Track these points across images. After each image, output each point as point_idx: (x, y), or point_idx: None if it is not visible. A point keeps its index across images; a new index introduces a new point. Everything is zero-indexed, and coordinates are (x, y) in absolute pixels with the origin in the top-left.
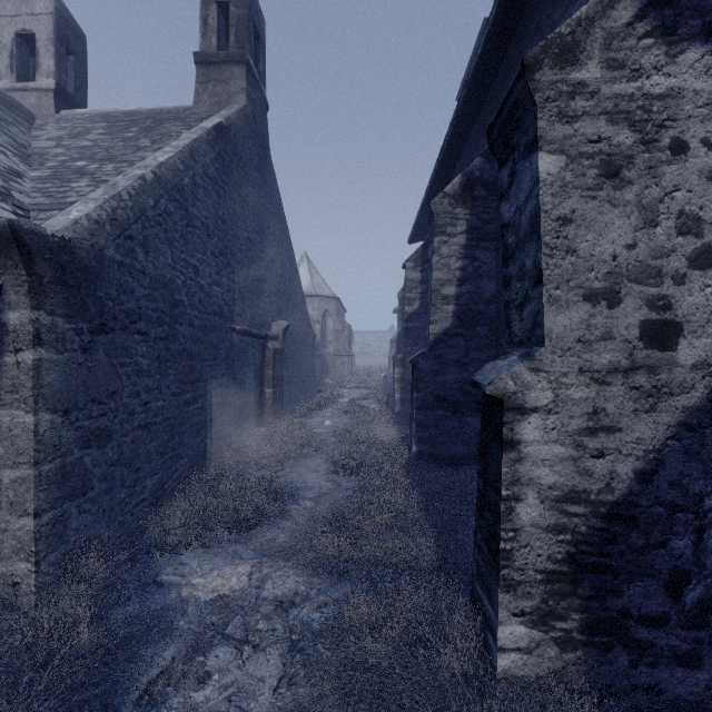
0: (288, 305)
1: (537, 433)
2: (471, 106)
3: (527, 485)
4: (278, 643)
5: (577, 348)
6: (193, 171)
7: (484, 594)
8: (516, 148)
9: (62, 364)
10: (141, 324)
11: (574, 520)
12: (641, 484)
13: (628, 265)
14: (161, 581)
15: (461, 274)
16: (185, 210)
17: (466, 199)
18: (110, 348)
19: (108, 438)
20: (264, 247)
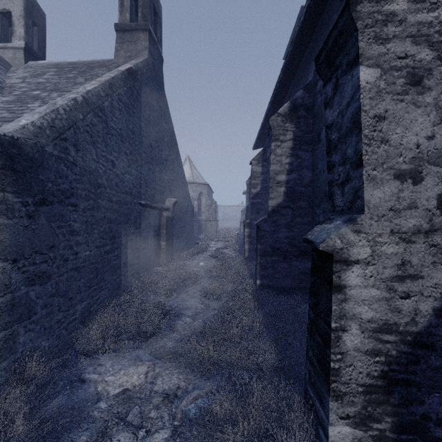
0: (176, 188)
1: (359, 279)
2: (295, 57)
3: (351, 319)
4: (164, 428)
5: (390, 215)
6: (111, 98)
7: (316, 398)
8: (339, 67)
9: (12, 226)
10: (73, 199)
11: (387, 345)
12: (438, 318)
13: (428, 151)
14: (84, 378)
15: (289, 167)
16: (105, 123)
17: (293, 117)
18: (50, 215)
19: (48, 278)
20: (160, 150)
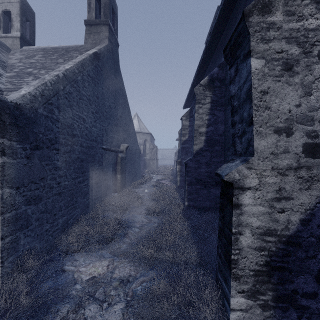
0: (128, 136)
1: (250, 200)
2: (212, 44)
3: (245, 226)
4: (120, 302)
5: (271, 157)
6: (82, 73)
7: (223, 280)
8: (238, 57)
9: (16, 164)
10: (57, 145)
11: (269, 244)
12: (303, 226)
13: (296, 115)
14: (65, 269)
15: (208, 122)
16: (78, 92)
17: (210, 87)
18: (41, 157)
19: (40, 200)
20: (117, 110)
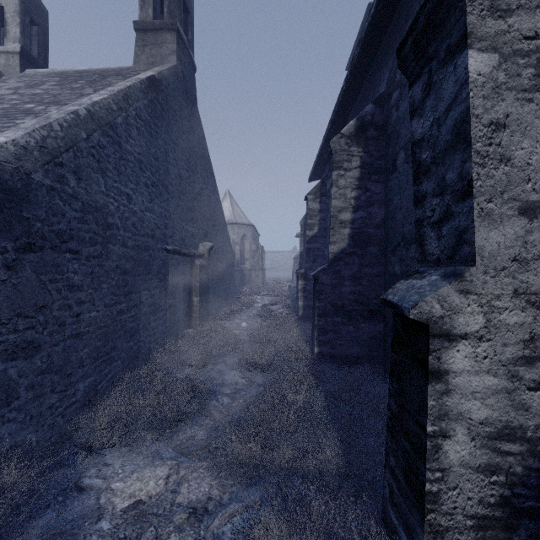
0: (213, 230)
1: (467, 362)
2: (363, 62)
3: (456, 420)
4: None
5: (513, 268)
6: (126, 113)
7: (401, 528)
8: (434, 57)
9: None
10: (73, 243)
11: (509, 459)
12: None
13: None
14: (83, 485)
15: (355, 202)
16: (118, 145)
17: (360, 139)
18: (38, 266)
19: (36, 349)
20: (192, 182)
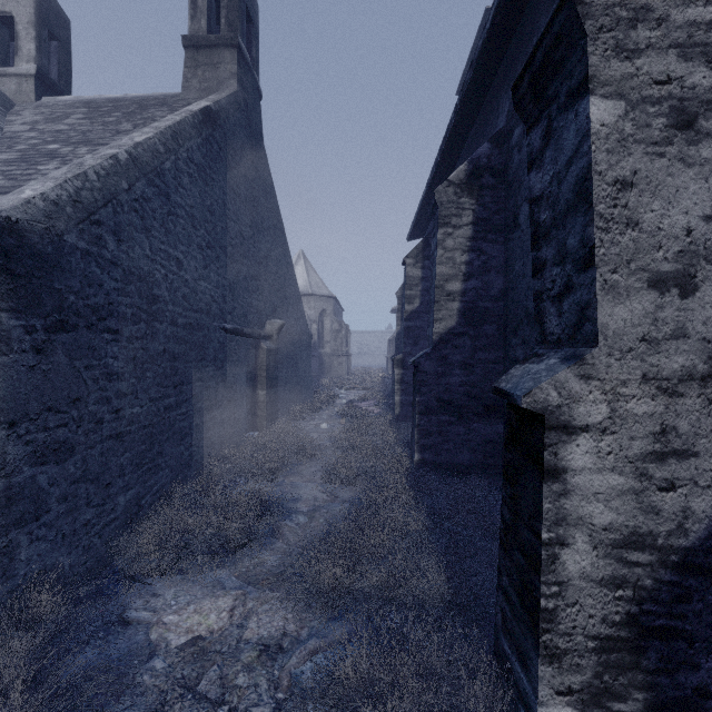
0: (283, 303)
1: (589, 458)
2: (476, 89)
3: (576, 526)
4: (260, 705)
5: (641, 349)
6: (175, 155)
7: (514, 656)
8: (554, 100)
9: (7, 367)
10: (112, 321)
11: (636, 570)
12: None
13: (705, 241)
14: (128, 618)
15: (467, 268)
16: (166, 197)
17: (473, 188)
18: (72, 349)
19: (69, 452)
20: (257, 242)
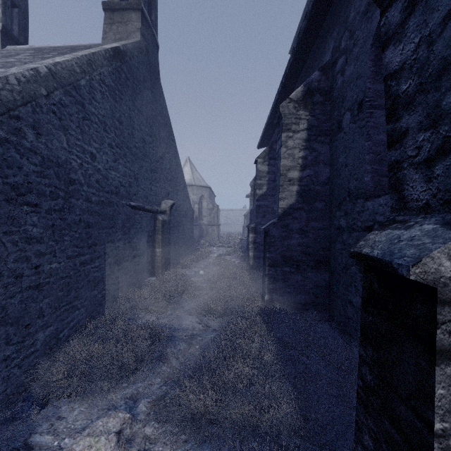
0: (174, 189)
1: None
2: (308, 35)
3: None
4: None
5: None
6: (89, 76)
7: None
8: None
9: None
10: (32, 196)
11: None
12: None
13: None
14: (32, 443)
15: (303, 161)
16: (81, 106)
17: (307, 104)
18: None
19: None
20: (155, 147)
